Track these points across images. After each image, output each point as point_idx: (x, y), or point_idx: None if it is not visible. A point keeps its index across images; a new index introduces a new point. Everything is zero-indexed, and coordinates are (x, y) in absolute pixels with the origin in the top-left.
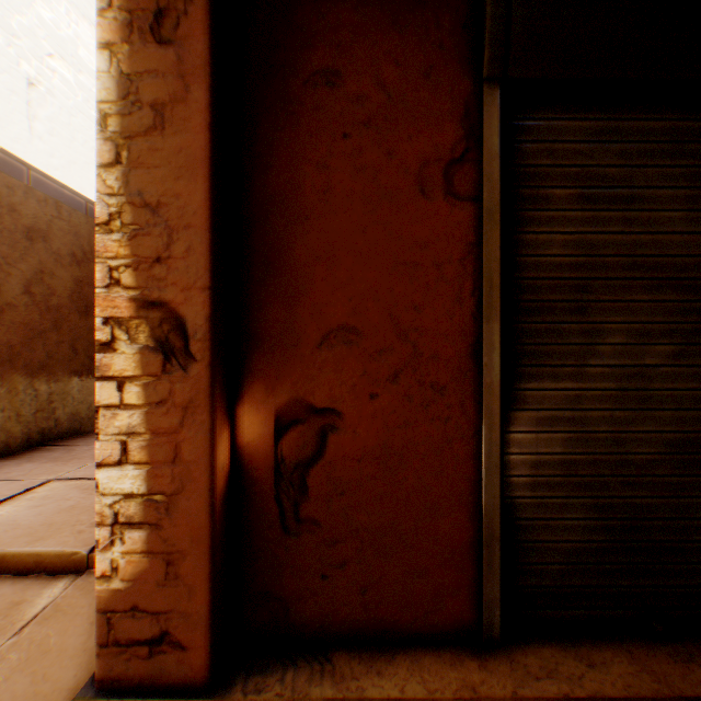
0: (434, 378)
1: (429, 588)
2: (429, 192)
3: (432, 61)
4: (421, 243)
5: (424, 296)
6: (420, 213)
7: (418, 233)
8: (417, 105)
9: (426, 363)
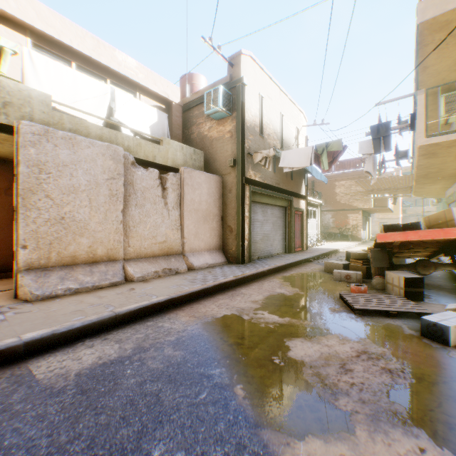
0: (4, 226)
1: (3, 263)
2: (3, 194)
3: (3, 171)
4: (1, 203)
5: (2, 212)
6: (0, 197)
7: (0, 201)
8: (0, 178)
9: (2, 224)
